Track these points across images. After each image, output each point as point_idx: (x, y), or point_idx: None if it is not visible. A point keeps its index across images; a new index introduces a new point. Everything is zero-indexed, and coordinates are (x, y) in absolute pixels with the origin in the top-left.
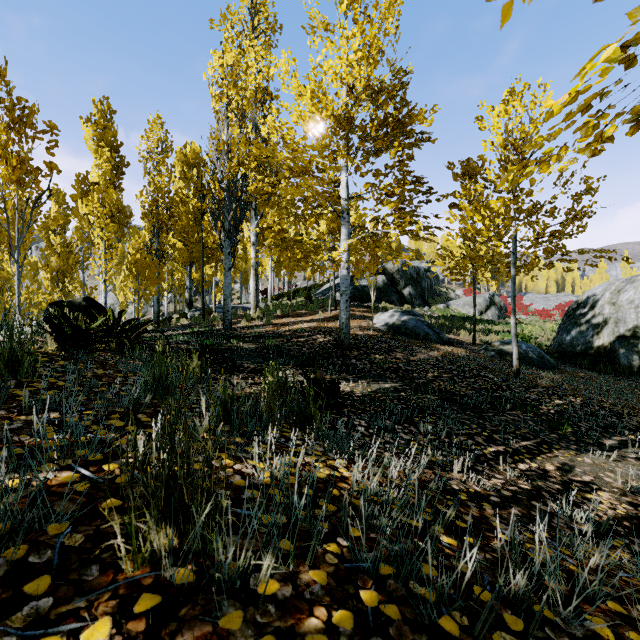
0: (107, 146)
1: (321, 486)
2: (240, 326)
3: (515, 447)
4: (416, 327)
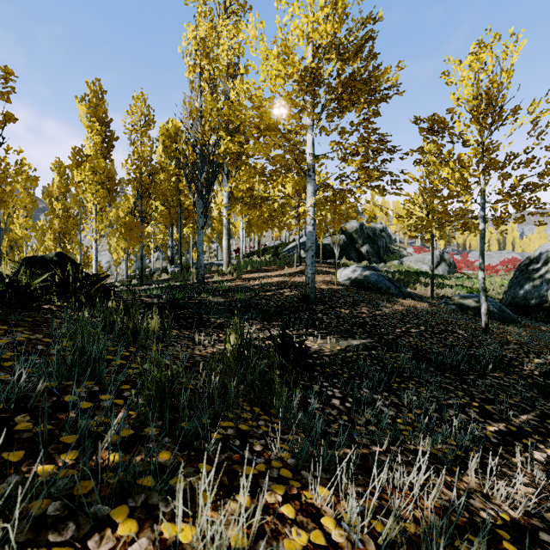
0: (99, 122)
1: None
2: (212, 280)
3: (517, 424)
4: (378, 281)
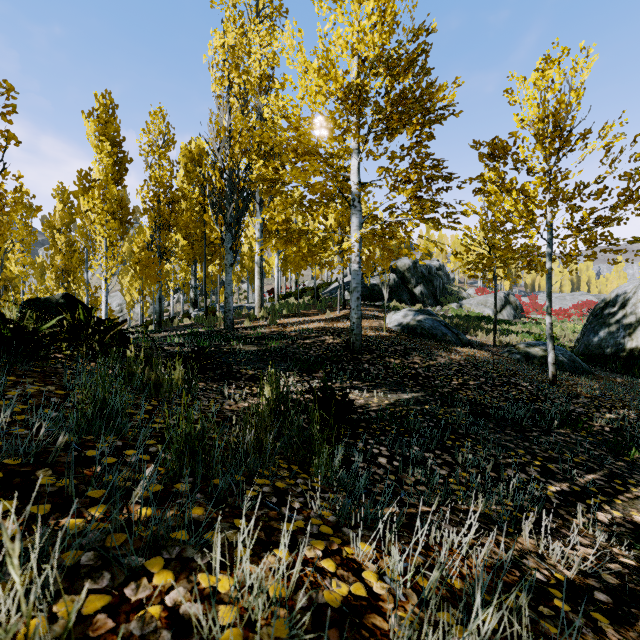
0: (109, 141)
1: (334, 637)
2: (243, 326)
3: (581, 484)
4: (433, 327)
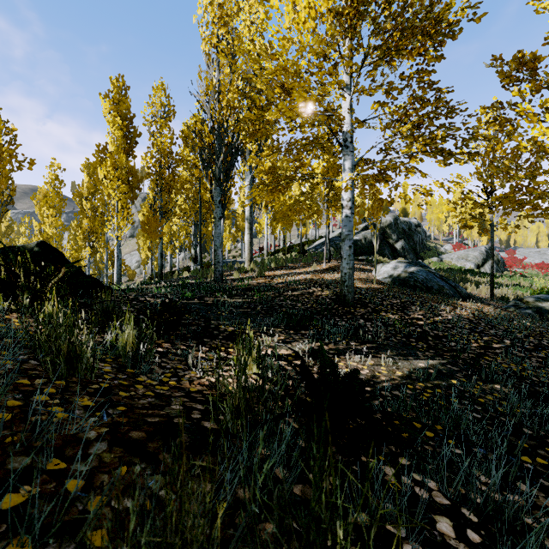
0: (122, 118)
1: None
2: (231, 278)
3: None
4: (427, 279)
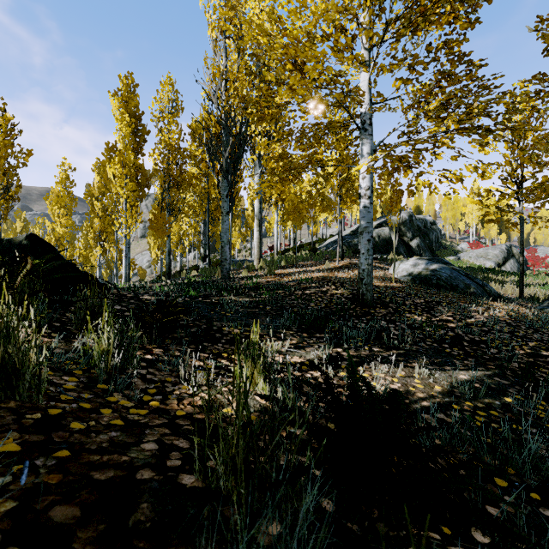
0: (130, 116)
1: None
2: (239, 276)
3: None
4: (452, 277)
